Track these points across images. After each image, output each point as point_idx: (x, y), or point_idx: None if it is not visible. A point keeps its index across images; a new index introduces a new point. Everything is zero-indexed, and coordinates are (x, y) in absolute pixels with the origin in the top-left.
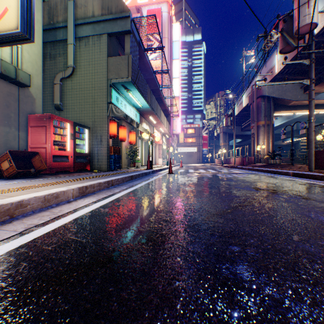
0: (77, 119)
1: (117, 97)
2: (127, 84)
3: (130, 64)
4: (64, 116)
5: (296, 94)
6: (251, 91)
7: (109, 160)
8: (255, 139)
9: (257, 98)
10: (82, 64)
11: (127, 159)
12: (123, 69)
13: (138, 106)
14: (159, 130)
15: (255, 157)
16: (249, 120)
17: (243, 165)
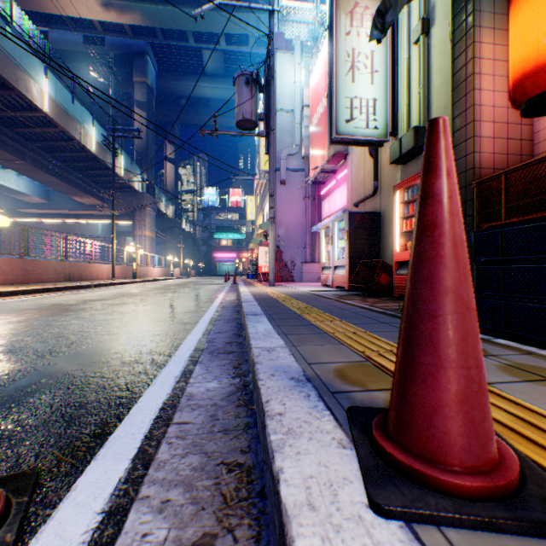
0: None
1: None
2: None
3: None
4: None
5: None
6: None
7: None
8: None
9: None
10: None
11: None
12: None
13: None
14: None
15: None
16: None
17: None
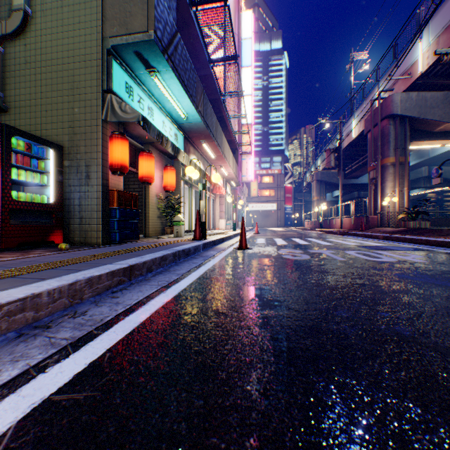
0: (36, 129)
1: (129, 85)
2: (148, 49)
3: (153, 0)
4: (10, 123)
5: (449, 111)
6: (371, 110)
7: (106, 220)
8: (379, 187)
9: (383, 120)
10: (47, 5)
11: (160, 220)
12: (137, 11)
13: (179, 118)
14: (221, 173)
15: (380, 216)
16: (359, 161)
17: (361, 230)
